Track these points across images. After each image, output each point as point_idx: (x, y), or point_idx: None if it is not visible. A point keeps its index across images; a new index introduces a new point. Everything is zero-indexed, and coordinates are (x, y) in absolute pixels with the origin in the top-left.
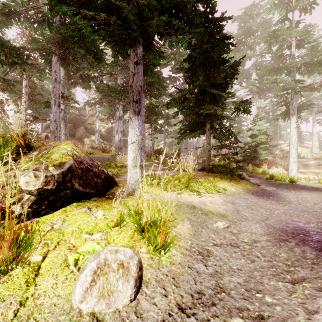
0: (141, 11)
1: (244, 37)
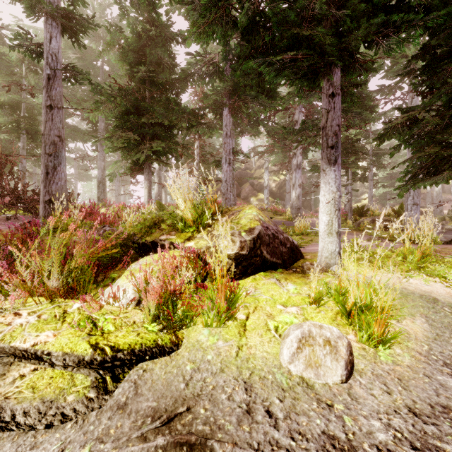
0: (340, 25)
1: None
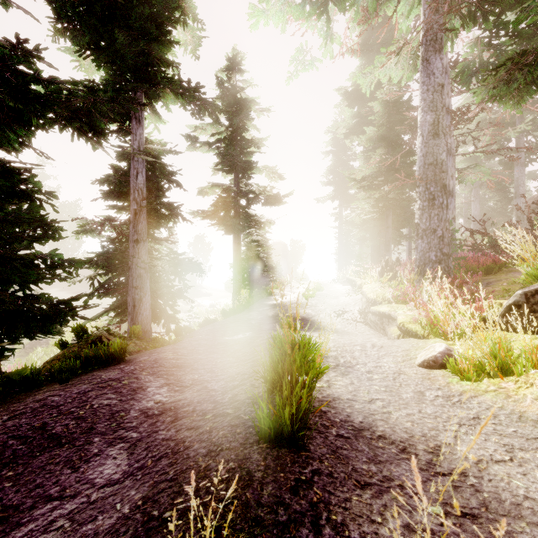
0: None
1: None
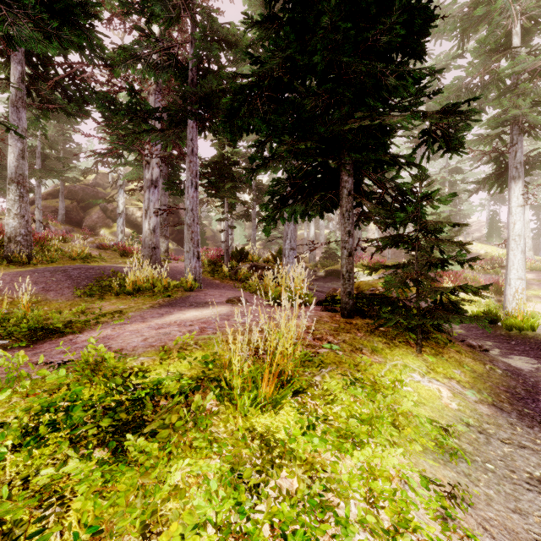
0: None
1: None
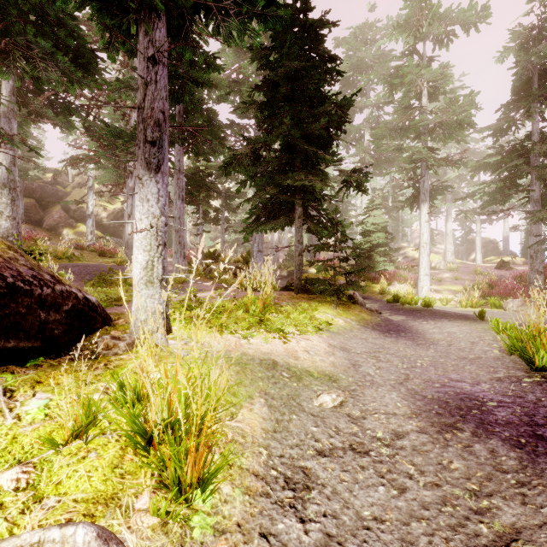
0: None
1: (353, 74)
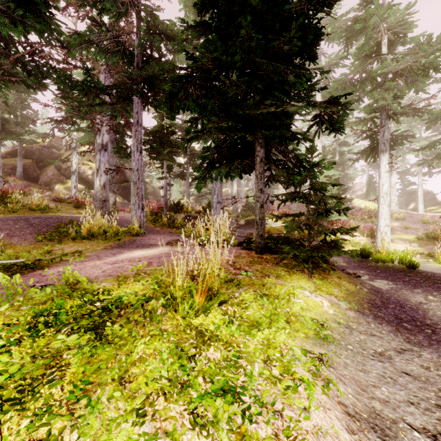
0: None
1: None
